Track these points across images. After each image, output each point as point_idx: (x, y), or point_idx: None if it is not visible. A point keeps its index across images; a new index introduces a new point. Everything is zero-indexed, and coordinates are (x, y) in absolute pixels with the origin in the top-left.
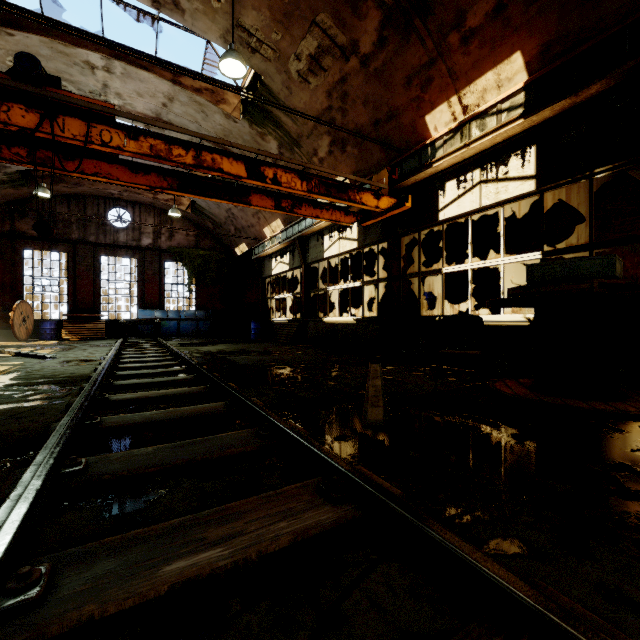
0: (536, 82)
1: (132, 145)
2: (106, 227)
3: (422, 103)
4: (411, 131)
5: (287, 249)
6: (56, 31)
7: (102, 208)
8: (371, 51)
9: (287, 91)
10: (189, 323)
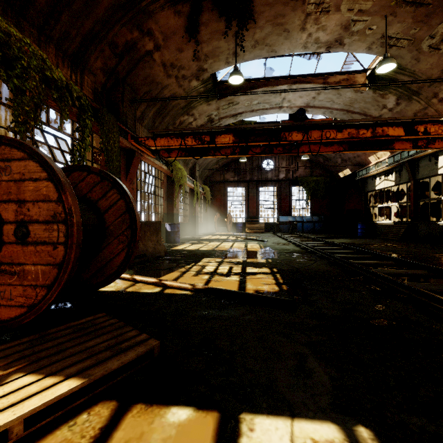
0: None
1: (339, 135)
2: (262, 171)
3: None
4: None
5: (392, 170)
6: (269, 82)
7: (260, 161)
8: None
9: (415, 61)
10: (309, 224)
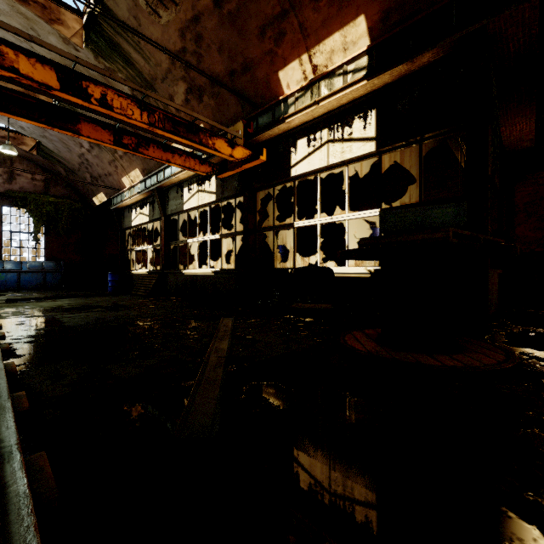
0: (378, 47)
1: None
2: None
3: (275, 58)
4: (265, 86)
5: (147, 200)
6: None
7: None
8: None
9: (135, 21)
10: (33, 275)
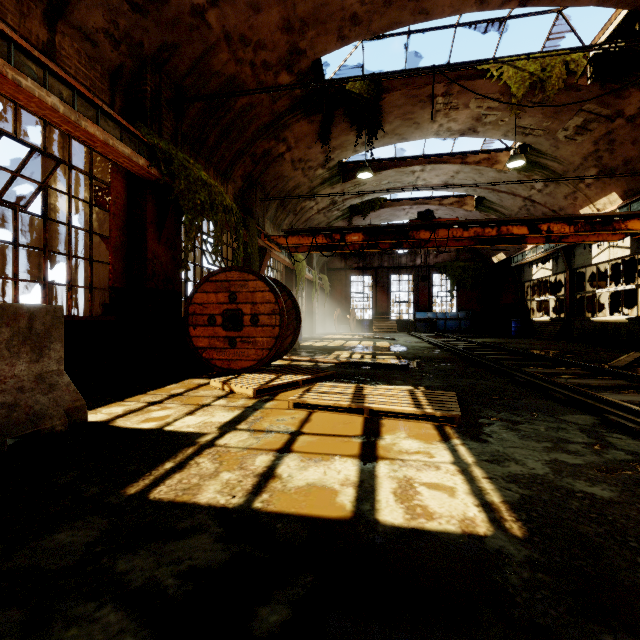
0: None
1: (465, 234)
2: (393, 255)
3: None
4: None
5: (549, 257)
6: (400, 163)
7: None
8: (636, 113)
9: (554, 148)
10: (453, 322)
